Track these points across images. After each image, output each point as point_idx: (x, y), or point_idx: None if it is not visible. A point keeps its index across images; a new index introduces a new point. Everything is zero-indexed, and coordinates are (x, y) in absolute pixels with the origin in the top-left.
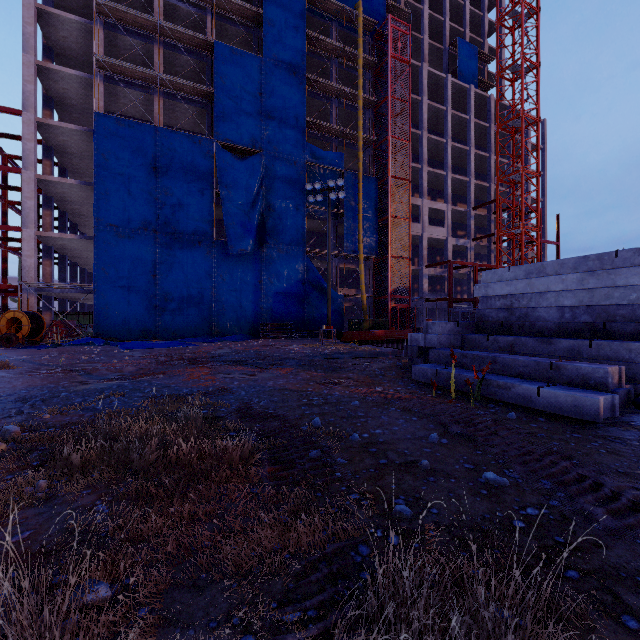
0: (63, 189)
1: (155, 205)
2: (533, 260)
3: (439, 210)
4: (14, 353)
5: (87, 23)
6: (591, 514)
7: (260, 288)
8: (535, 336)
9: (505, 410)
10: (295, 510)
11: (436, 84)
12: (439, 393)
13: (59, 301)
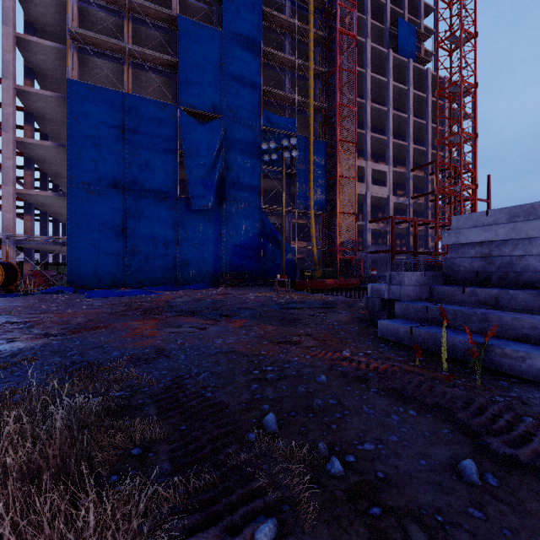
0: (41, 151)
1: (124, 165)
2: None
3: (381, 171)
4: None
5: None
6: None
7: (220, 241)
8: (522, 288)
9: (530, 394)
10: None
11: (378, 59)
12: (421, 359)
13: (41, 253)
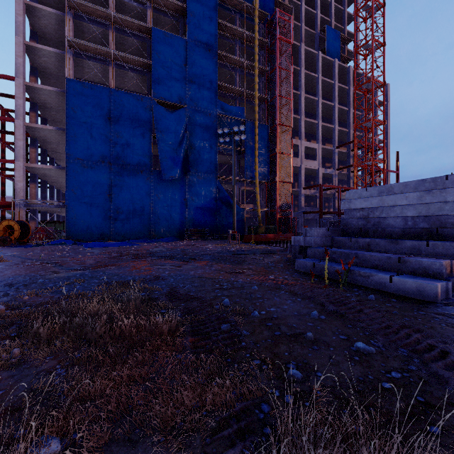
0: (44, 133)
1: (110, 144)
2: (379, 184)
3: (313, 148)
4: (8, 250)
5: (61, 14)
6: (443, 377)
7: (185, 204)
8: (385, 238)
9: (366, 293)
10: (210, 373)
11: (310, 58)
12: (316, 280)
13: (41, 213)
